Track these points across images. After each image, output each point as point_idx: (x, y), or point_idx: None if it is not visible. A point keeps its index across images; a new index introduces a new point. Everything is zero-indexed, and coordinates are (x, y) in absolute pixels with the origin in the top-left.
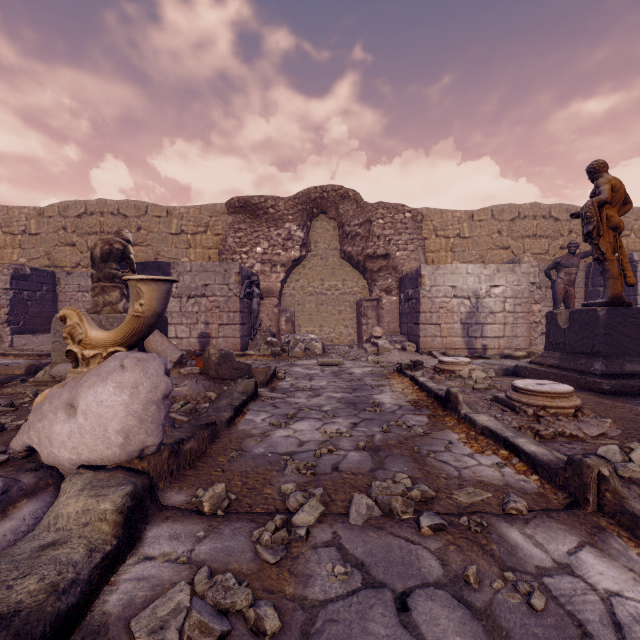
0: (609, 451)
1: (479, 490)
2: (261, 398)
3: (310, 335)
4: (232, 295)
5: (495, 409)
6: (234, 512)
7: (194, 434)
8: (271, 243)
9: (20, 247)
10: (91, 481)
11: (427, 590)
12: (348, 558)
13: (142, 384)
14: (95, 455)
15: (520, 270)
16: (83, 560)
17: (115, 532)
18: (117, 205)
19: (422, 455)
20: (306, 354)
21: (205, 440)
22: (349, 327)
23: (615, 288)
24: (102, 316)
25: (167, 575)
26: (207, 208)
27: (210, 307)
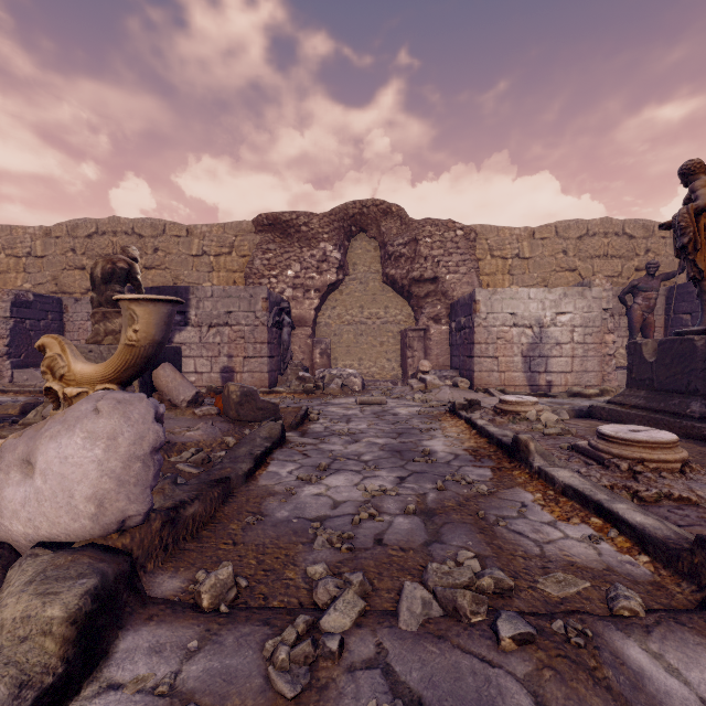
0: None
1: (572, 577)
2: (289, 444)
3: (348, 369)
4: (259, 324)
5: (576, 461)
6: (243, 607)
7: (199, 494)
8: (304, 265)
9: (25, 271)
10: (46, 568)
11: None
12: (399, 690)
13: (122, 434)
14: (58, 529)
15: (591, 294)
16: None
17: (63, 652)
18: (131, 224)
19: (489, 523)
20: (343, 391)
21: (214, 501)
22: (392, 360)
23: None
24: (103, 347)
25: None
26: (232, 226)
27: (234, 337)
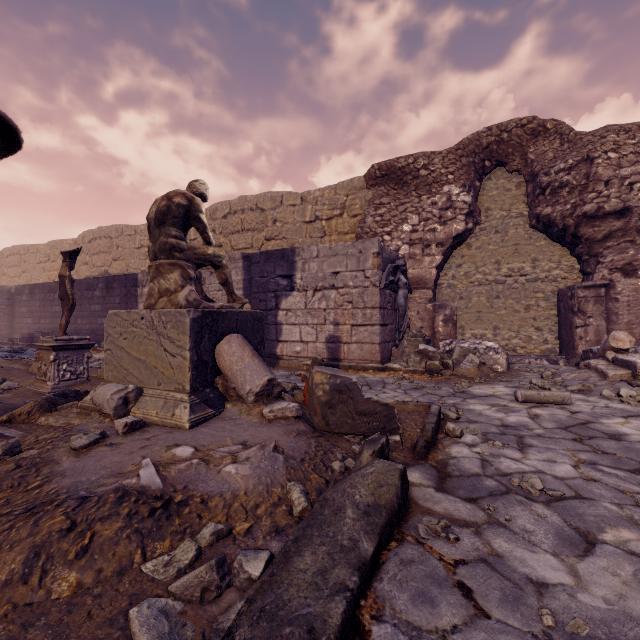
0: None
1: None
2: (417, 526)
3: (485, 342)
4: (369, 285)
5: None
6: None
7: None
8: (422, 216)
9: None
10: None
11: None
12: None
13: None
14: None
15: None
16: None
17: None
18: (255, 200)
19: None
20: (481, 372)
21: None
22: (544, 330)
23: None
24: (154, 312)
25: None
26: (343, 186)
27: (340, 302)
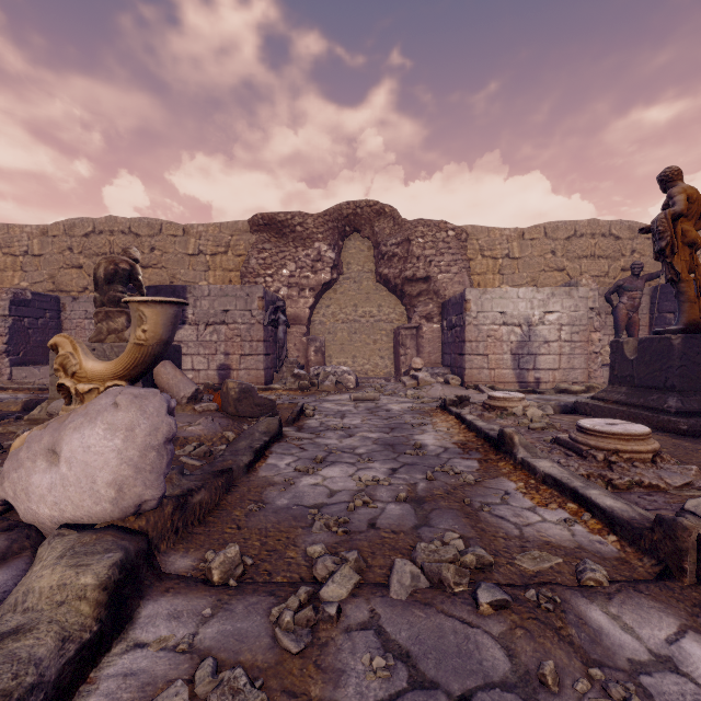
0: (700, 505)
1: (546, 554)
2: (286, 439)
3: (342, 367)
4: (255, 322)
5: (557, 453)
6: (250, 582)
7: (205, 483)
8: (299, 265)
9: (22, 270)
10: (73, 545)
11: (492, 693)
12: (390, 646)
13: (139, 426)
14: (81, 512)
15: (578, 294)
16: (51, 655)
17: (97, 614)
18: (128, 223)
19: (474, 508)
20: (337, 388)
21: (219, 490)
22: (385, 358)
23: (692, 313)
24: (106, 345)
25: (162, 669)
26: (228, 226)
27: (230, 336)
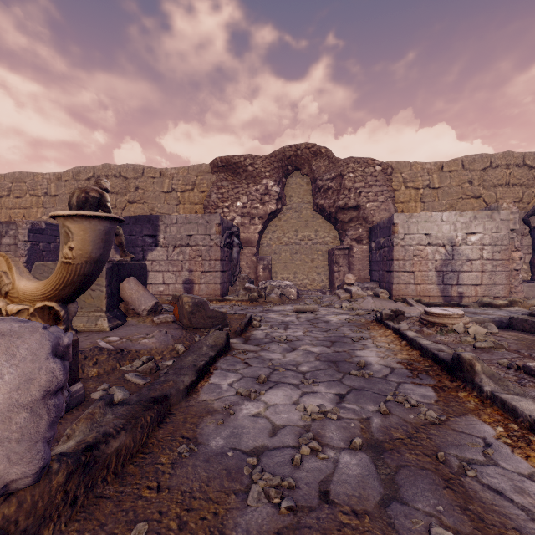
0: None
1: None
2: (232, 352)
3: (285, 281)
4: (213, 244)
5: (531, 386)
6: None
7: (127, 424)
8: (250, 198)
9: (43, 207)
10: None
11: None
12: None
13: (1, 377)
14: None
15: (499, 217)
16: None
17: None
18: (119, 169)
19: (454, 470)
20: (281, 299)
21: (146, 427)
22: (321, 274)
23: None
24: None
25: None
26: (194, 168)
27: (193, 256)
